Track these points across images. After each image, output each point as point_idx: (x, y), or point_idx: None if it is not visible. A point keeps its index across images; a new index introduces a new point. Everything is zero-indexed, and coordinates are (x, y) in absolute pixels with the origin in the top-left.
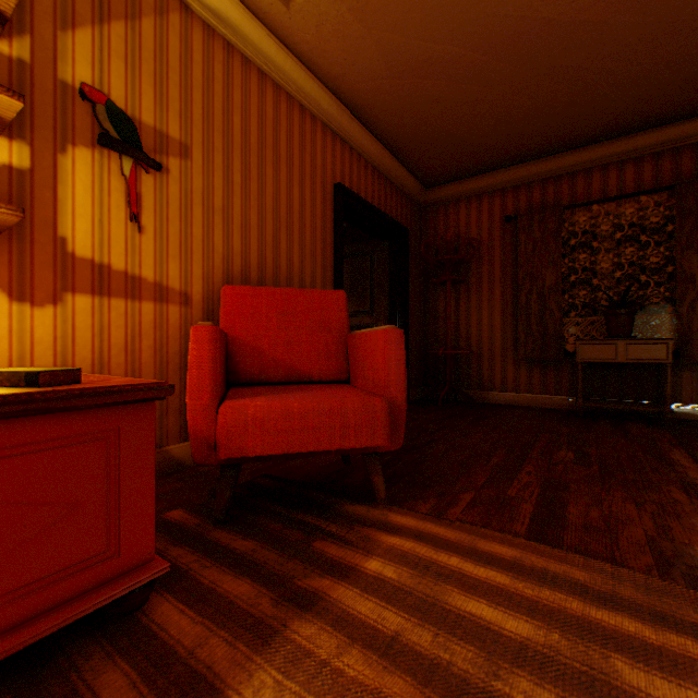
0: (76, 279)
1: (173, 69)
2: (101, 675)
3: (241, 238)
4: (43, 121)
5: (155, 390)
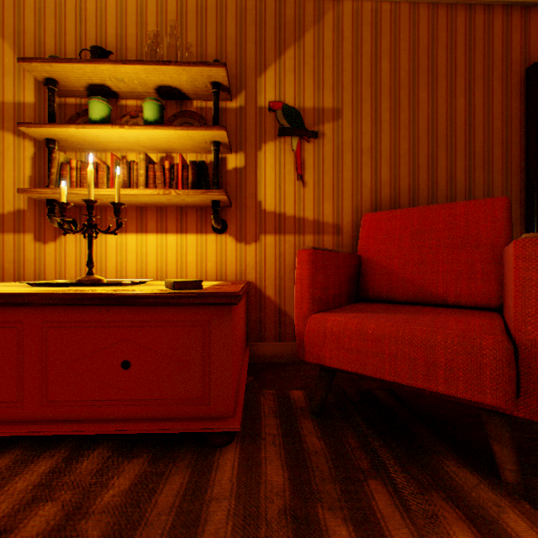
0: (266, 226)
1: (327, 56)
2: (176, 474)
3: (389, 169)
4: (250, 136)
5: (226, 298)
